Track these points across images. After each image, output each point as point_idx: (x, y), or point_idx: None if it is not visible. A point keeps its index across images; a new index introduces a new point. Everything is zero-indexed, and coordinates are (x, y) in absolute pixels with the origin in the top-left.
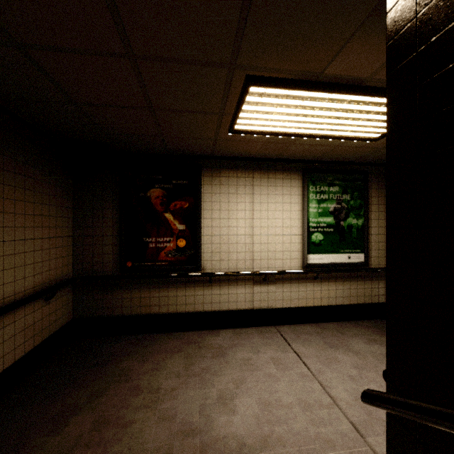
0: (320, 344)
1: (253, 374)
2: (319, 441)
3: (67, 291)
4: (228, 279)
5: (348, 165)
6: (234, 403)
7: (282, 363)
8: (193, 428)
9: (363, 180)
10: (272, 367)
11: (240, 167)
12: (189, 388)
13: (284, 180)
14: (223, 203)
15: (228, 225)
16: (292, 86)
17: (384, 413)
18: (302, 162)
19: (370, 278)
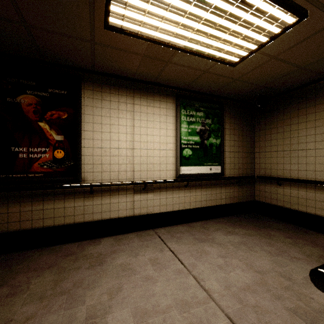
0: (191, 240)
1: (131, 280)
2: None
3: None
4: (110, 190)
5: (210, 96)
6: (105, 321)
7: (159, 263)
8: None
9: (220, 109)
10: (149, 268)
11: (122, 85)
12: (52, 312)
13: (161, 102)
14: (105, 118)
15: (110, 138)
16: None
17: (252, 298)
18: (176, 88)
19: (225, 185)
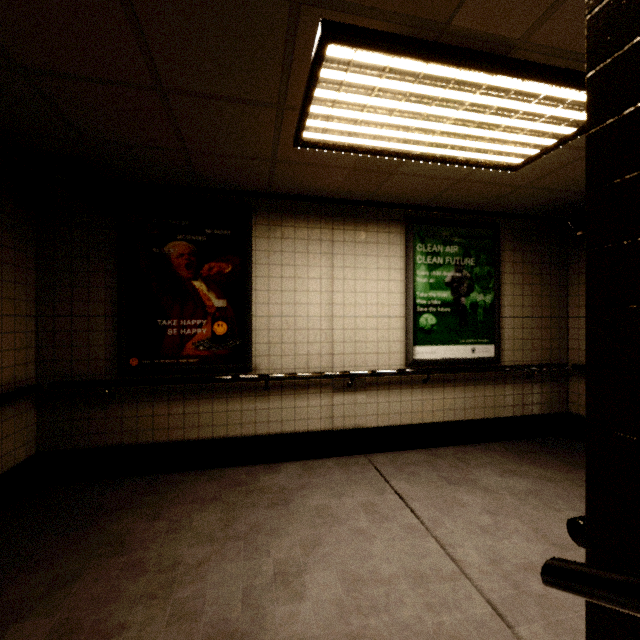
0: (433, 479)
1: (333, 531)
2: (442, 638)
3: (25, 406)
4: (295, 385)
5: (472, 215)
6: (302, 582)
7: (378, 511)
8: (230, 631)
9: (493, 237)
10: (362, 517)
11: (313, 211)
12: (228, 559)
13: (380, 234)
14: (287, 268)
15: (295, 301)
16: (398, 46)
17: (537, 584)
18: (406, 207)
19: (502, 381)
